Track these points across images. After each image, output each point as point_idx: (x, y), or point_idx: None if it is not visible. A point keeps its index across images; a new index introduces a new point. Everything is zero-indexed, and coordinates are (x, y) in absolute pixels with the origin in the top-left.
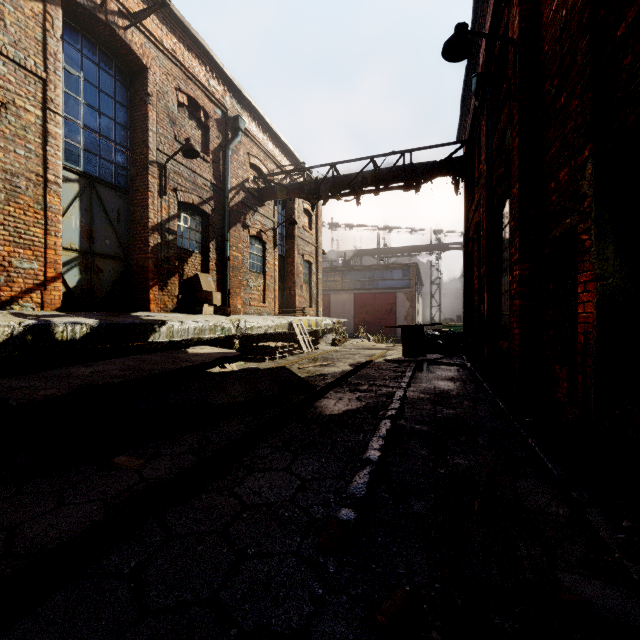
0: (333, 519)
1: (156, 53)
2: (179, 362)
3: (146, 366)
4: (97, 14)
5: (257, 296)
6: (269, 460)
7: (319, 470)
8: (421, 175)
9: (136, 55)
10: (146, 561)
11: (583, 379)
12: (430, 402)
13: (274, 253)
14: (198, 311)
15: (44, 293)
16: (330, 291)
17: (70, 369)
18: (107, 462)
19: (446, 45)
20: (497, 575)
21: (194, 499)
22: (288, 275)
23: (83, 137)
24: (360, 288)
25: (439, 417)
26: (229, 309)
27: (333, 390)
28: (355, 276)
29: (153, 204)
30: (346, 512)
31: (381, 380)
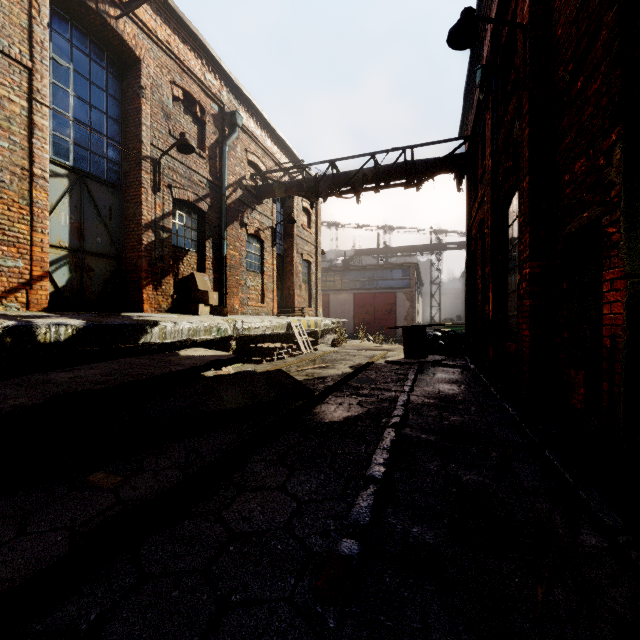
0: (333, 554)
1: (150, 45)
2: (169, 366)
3: (132, 370)
4: (87, 2)
5: (255, 296)
6: (262, 477)
7: (317, 489)
8: (423, 172)
9: (129, 46)
10: (109, 612)
11: (609, 387)
12: (435, 408)
13: (272, 252)
14: (193, 311)
15: (30, 292)
16: (329, 291)
17: (48, 374)
18: (83, 479)
19: (452, 32)
20: (531, 630)
21: (175, 526)
22: (287, 275)
23: (73, 130)
24: (360, 288)
25: (446, 425)
26: (226, 309)
27: (333, 394)
28: (355, 276)
29: (146, 201)
30: (348, 544)
31: (383, 383)
